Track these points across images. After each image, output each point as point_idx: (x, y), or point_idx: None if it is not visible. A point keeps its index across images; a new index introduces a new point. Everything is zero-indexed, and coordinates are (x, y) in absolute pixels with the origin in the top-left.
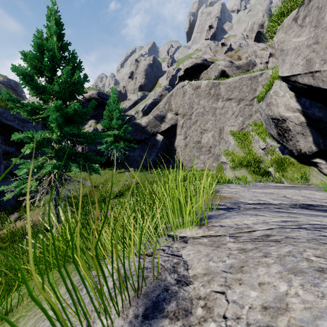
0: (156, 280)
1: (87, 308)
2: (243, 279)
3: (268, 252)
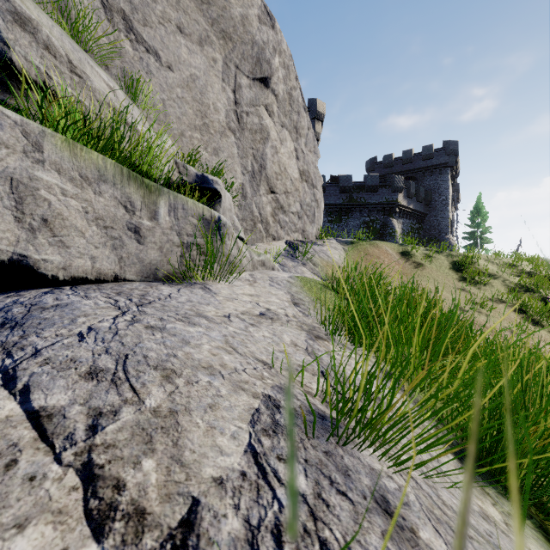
0: (310, 437)
1: (449, 522)
2: (217, 365)
3: (163, 356)
